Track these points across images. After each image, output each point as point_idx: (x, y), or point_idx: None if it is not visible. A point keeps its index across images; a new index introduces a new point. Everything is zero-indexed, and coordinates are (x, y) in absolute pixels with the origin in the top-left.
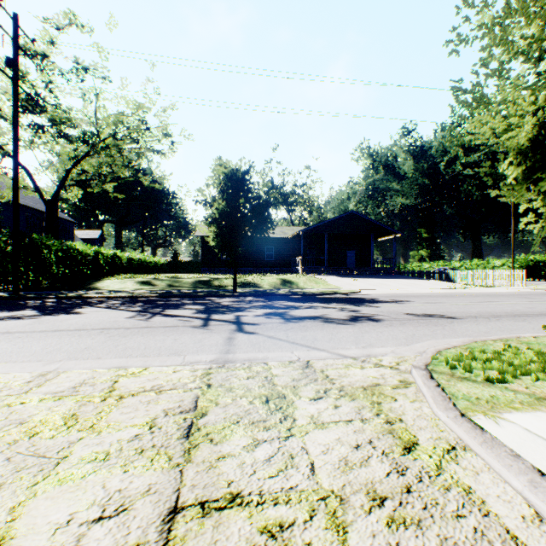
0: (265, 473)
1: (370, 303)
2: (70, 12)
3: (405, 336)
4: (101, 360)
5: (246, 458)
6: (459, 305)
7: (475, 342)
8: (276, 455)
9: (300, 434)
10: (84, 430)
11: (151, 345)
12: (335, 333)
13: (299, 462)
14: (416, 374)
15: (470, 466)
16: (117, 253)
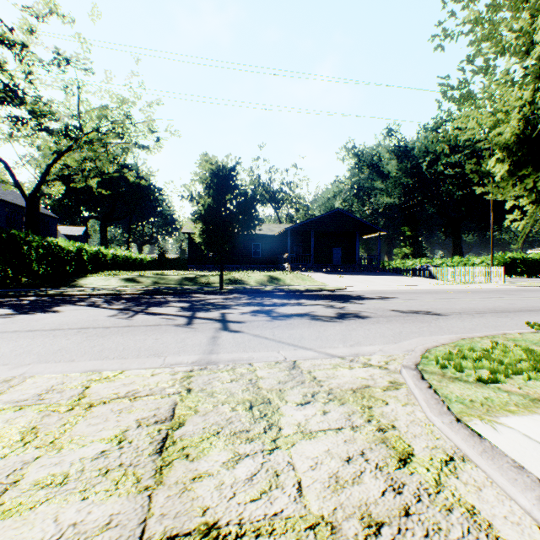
0: (246, 496)
1: (356, 300)
2: (50, 1)
3: (393, 333)
4: (75, 363)
5: (225, 477)
6: (443, 302)
7: (463, 339)
8: (260, 472)
9: (286, 446)
10: (42, 447)
11: (130, 346)
12: (322, 330)
13: (284, 481)
14: (407, 374)
15: (471, 480)
16: (101, 250)
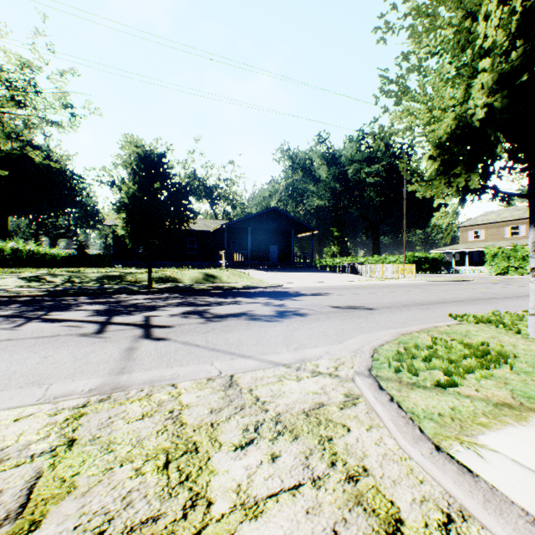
0: None
1: (294, 296)
2: None
3: (335, 332)
4: None
5: None
6: (372, 296)
7: (403, 335)
8: None
9: None
10: None
11: None
12: (263, 332)
13: None
14: (363, 384)
15: None
16: None
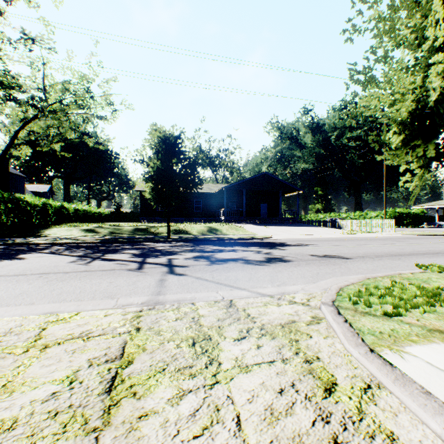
0: (190, 433)
1: (280, 246)
2: None
3: (311, 275)
4: (34, 306)
5: (169, 414)
6: (349, 248)
7: (368, 279)
8: (202, 407)
9: (226, 380)
10: None
11: (86, 289)
12: (254, 273)
13: (224, 416)
14: (326, 310)
15: (388, 406)
16: (64, 205)
